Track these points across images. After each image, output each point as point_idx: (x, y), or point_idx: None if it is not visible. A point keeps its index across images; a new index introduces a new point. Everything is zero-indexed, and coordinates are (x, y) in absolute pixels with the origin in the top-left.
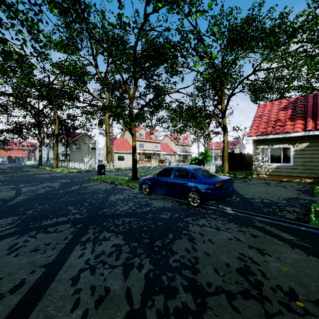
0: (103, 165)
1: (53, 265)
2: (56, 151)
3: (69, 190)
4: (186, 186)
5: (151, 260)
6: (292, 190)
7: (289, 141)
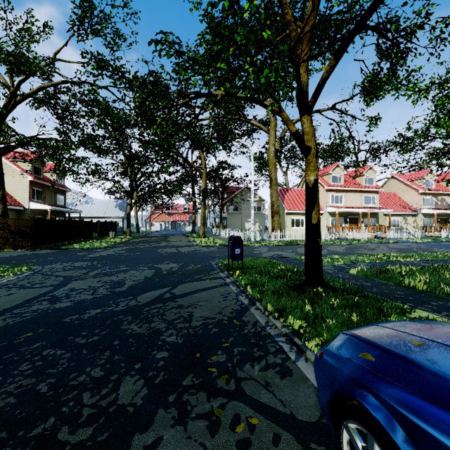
0: (239, 237)
1: None
2: (203, 214)
3: (115, 309)
4: None
5: None
6: None
7: None
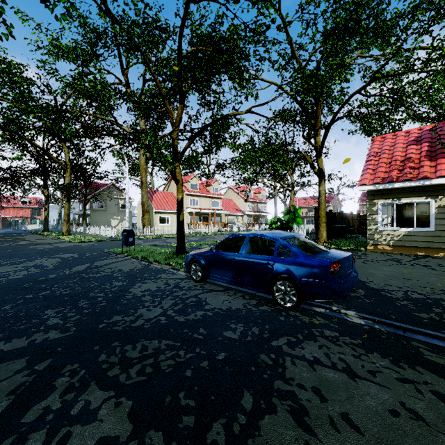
0: (132, 230)
1: None
2: (67, 210)
3: (66, 273)
4: (270, 270)
5: None
6: None
7: (428, 193)
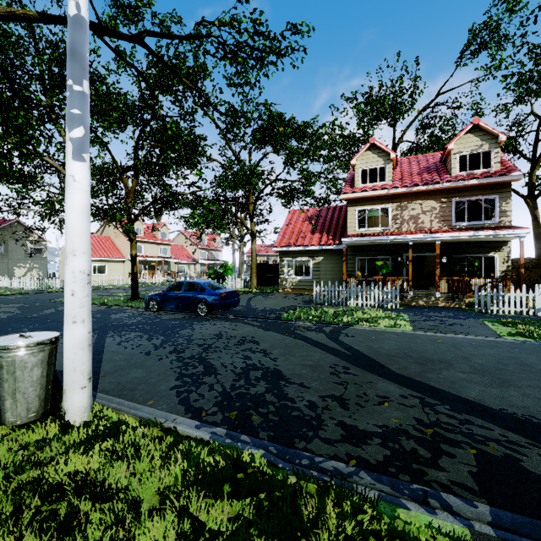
0: None
1: (97, 343)
2: None
3: (45, 314)
4: (196, 299)
5: (165, 336)
6: (298, 301)
7: (309, 254)
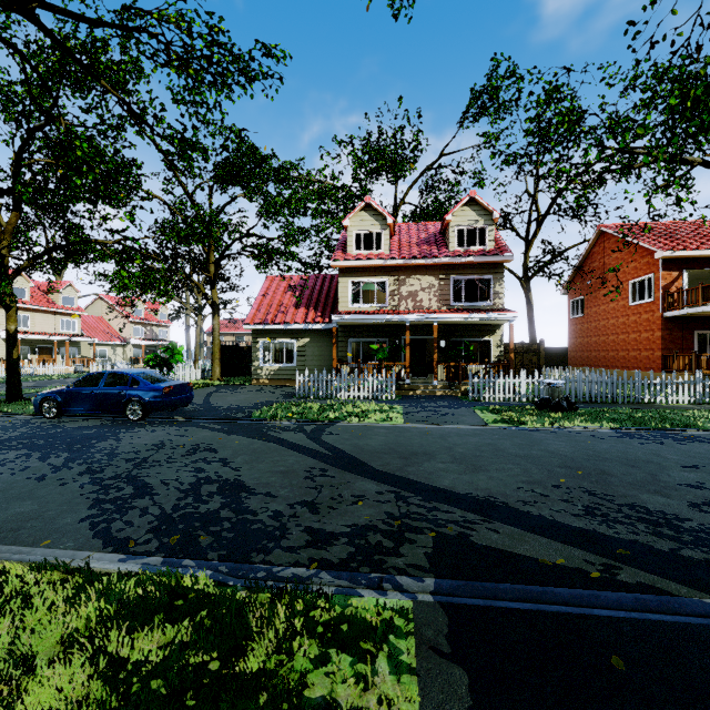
0: None
1: None
2: None
3: None
4: (124, 396)
5: (71, 453)
6: (277, 395)
7: (293, 335)
